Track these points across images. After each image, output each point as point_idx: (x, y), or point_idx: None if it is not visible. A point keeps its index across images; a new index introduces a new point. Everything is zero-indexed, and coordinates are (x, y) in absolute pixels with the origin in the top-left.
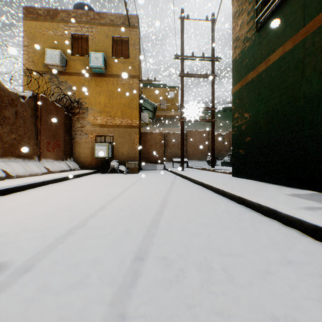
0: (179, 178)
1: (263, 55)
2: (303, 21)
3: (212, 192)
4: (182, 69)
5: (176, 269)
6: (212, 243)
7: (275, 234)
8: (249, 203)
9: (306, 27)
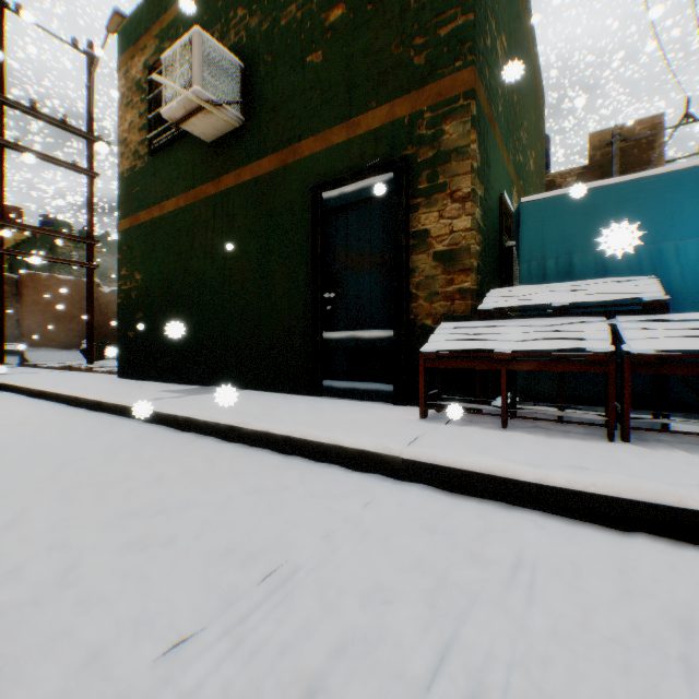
0: None
1: (159, 195)
2: (194, 182)
3: (61, 404)
4: (2, 128)
5: None
6: (16, 446)
7: (111, 427)
8: (107, 406)
9: (196, 191)
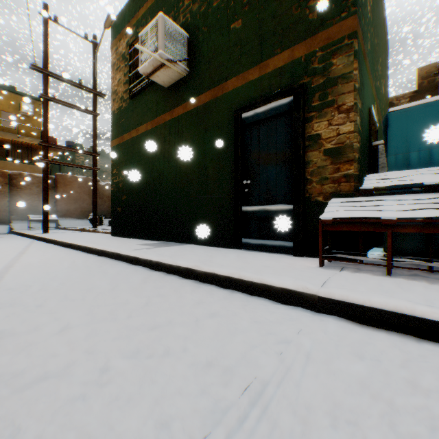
0: (40, 243)
1: (135, 123)
2: (157, 113)
3: (80, 251)
4: (47, 89)
5: (23, 290)
6: (58, 277)
7: (111, 266)
8: (107, 253)
9: (158, 119)
